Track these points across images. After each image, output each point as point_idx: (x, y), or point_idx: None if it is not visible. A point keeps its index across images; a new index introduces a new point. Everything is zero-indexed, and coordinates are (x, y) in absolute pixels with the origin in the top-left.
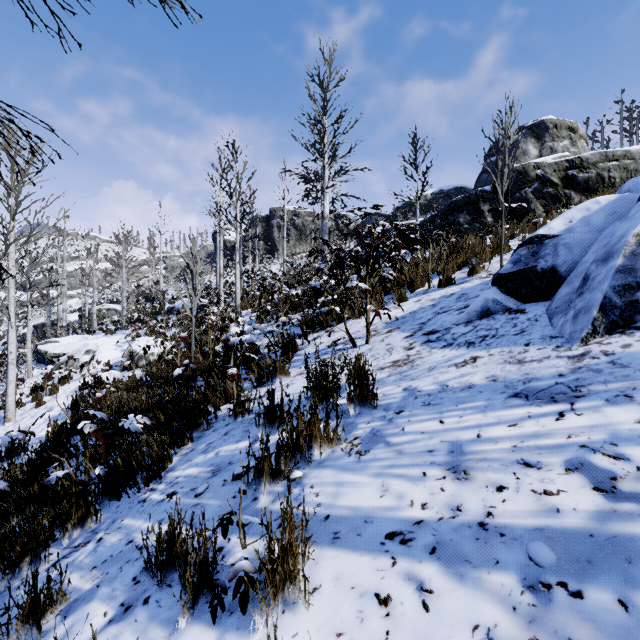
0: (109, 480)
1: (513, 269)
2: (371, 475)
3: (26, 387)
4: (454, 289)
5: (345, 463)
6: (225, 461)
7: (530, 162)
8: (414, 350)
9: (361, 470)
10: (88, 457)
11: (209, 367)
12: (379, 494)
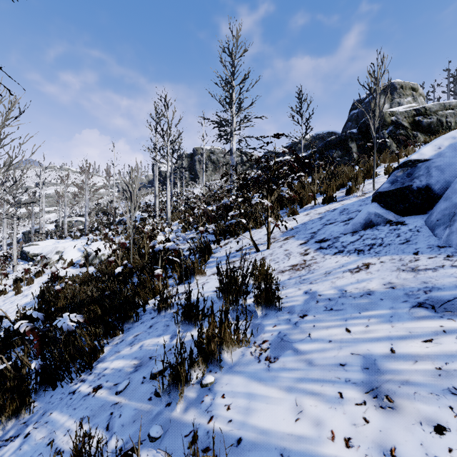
0: (44, 373)
1: (391, 188)
2: (282, 389)
3: (11, 279)
4: (336, 205)
5: (255, 370)
6: (147, 355)
7: (386, 111)
8: (309, 256)
9: (272, 381)
10: (25, 352)
11: (144, 266)
12: (293, 416)
